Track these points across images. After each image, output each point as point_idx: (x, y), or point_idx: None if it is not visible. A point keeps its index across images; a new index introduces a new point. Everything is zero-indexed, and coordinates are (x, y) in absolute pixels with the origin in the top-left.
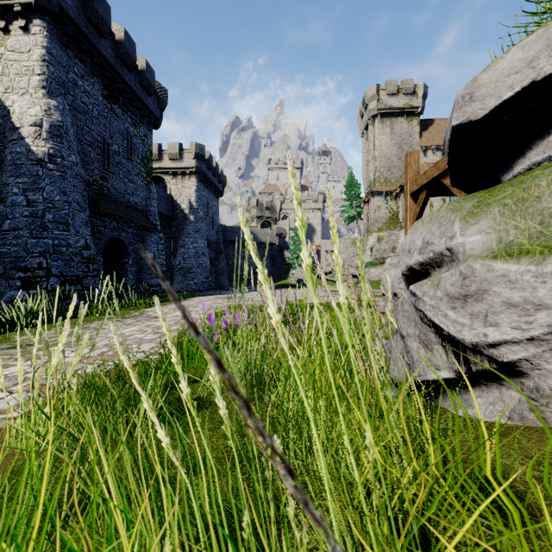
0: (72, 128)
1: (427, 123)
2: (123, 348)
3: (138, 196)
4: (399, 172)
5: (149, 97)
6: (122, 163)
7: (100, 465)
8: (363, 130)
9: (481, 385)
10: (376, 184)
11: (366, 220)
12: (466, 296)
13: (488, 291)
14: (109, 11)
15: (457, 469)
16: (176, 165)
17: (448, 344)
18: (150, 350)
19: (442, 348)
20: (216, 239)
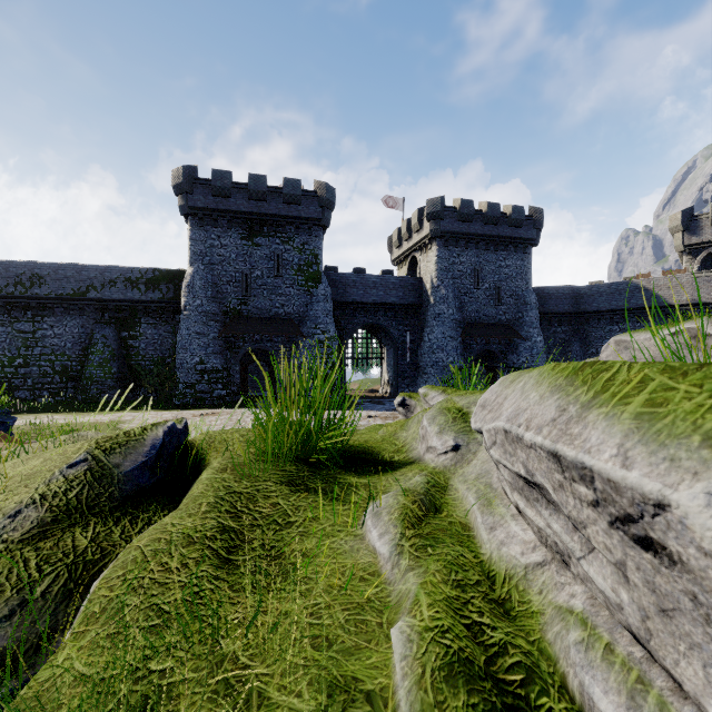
0: (201, 282)
1: None
2: None
3: (292, 305)
4: None
5: (302, 205)
6: (268, 283)
7: None
8: None
9: None
10: None
11: None
12: None
13: None
14: (229, 175)
15: None
16: (419, 237)
17: None
18: None
19: None
20: (516, 318)
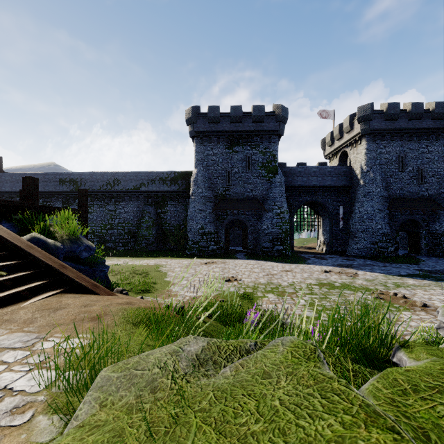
0: (202, 177)
1: None
2: None
3: (258, 190)
4: None
5: (264, 122)
6: (242, 176)
7: None
8: None
9: None
10: None
11: None
12: None
13: None
14: (218, 108)
15: None
16: (350, 136)
17: None
18: None
19: None
20: (438, 193)
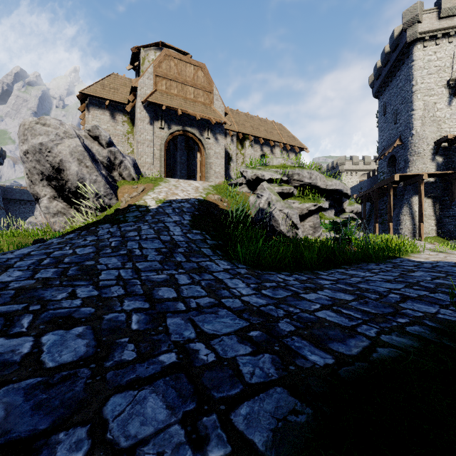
0: None
1: None
2: None
3: None
4: None
5: None
6: None
7: None
8: None
9: None
10: None
11: None
12: None
13: None
14: None
15: None
16: None
17: None
18: None
19: None
20: None
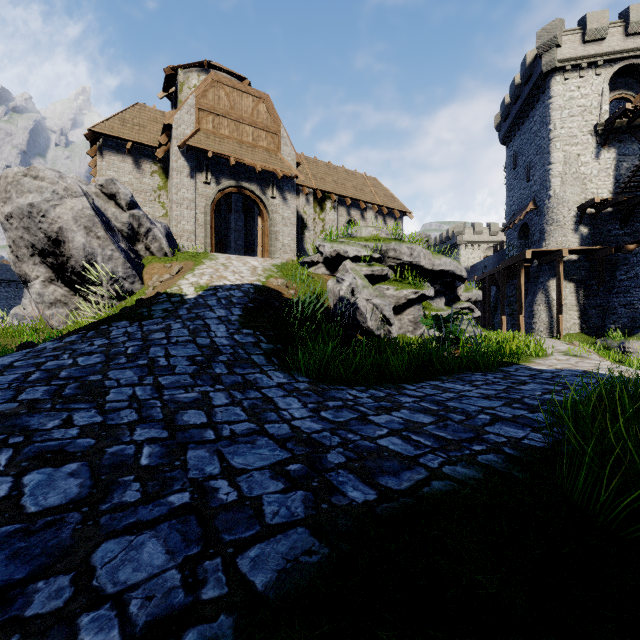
0: None
1: None
2: None
3: None
4: None
5: None
6: None
7: None
8: None
9: None
10: None
11: None
12: None
13: None
14: None
15: None
16: None
17: None
18: None
19: None
20: None
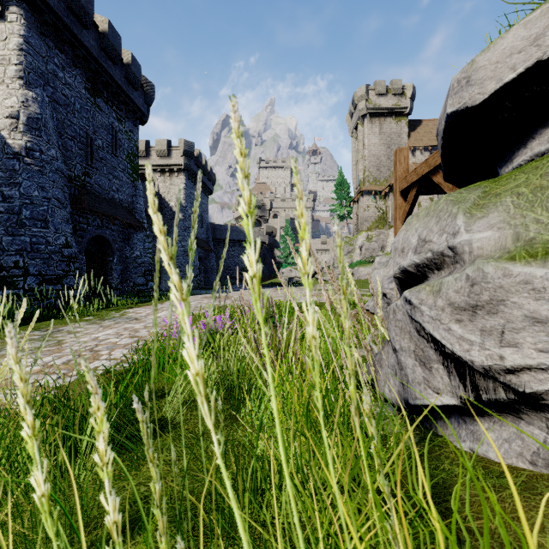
0: (51, 121)
1: (415, 124)
2: (93, 354)
3: (123, 193)
4: (388, 171)
5: (135, 91)
6: (107, 159)
7: (2, 532)
8: (353, 130)
9: (492, 415)
10: (365, 183)
11: (356, 219)
12: (475, 306)
13: (505, 302)
14: (92, 1)
15: (472, 547)
16: (164, 162)
17: (450, 364)
18: (121, 357)
19: (444, 367)
20: (206, 237)
